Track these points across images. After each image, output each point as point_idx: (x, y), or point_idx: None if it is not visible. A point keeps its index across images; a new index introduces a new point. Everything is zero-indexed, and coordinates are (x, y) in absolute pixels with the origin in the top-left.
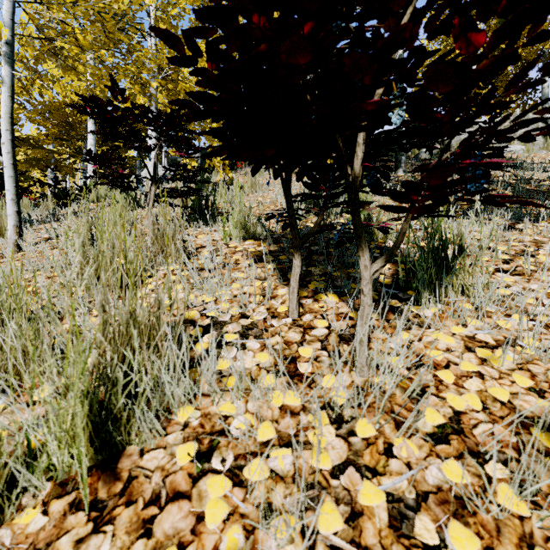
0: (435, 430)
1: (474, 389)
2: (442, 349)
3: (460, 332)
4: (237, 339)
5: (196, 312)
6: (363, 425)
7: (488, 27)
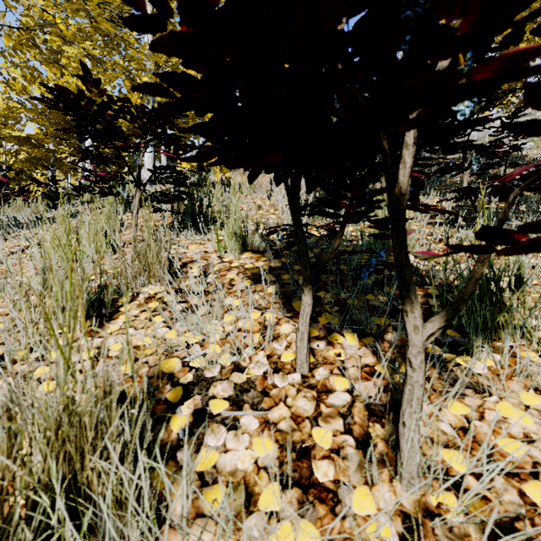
0: None
1: None
2: (518, 436)
3: (535, 403)
4: (228, 410)
5: (176, 360)
6: None
7: None
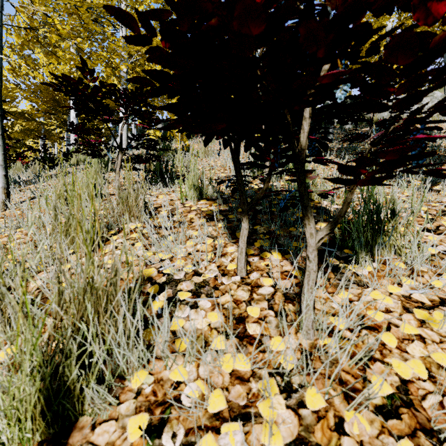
0: (384, 401)
1: (418, 355)
2: (381, 309)
3: (396, 291)
4: (190, 298)
5: (154, 269)
6: (313, 395)
7: (399, 20)
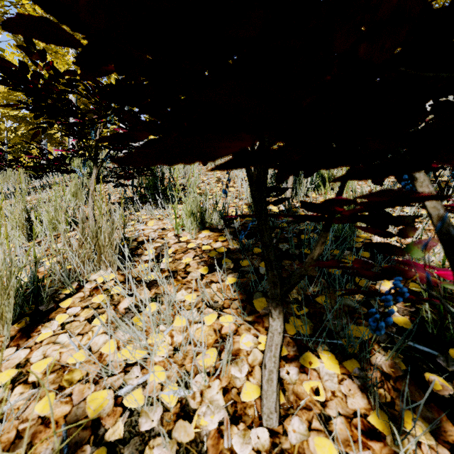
0: None
1: None
2: None
3: None
4: None
5: (107, 395)
6: None
7: None
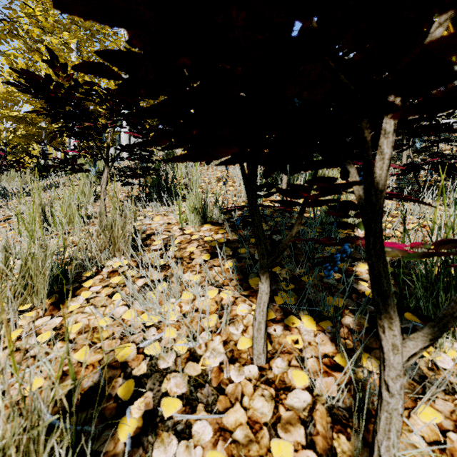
0: None
1: None
2: None
3: None
4: (180, 412)
5: (131, 347)
6: None
7: None
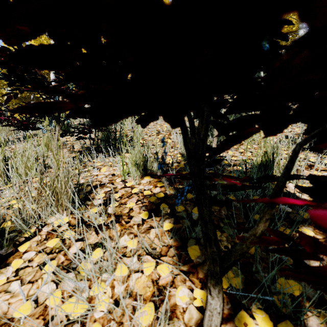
0: None
1: None
2: None
3: None
4: None
5: None
6: None
7: None
